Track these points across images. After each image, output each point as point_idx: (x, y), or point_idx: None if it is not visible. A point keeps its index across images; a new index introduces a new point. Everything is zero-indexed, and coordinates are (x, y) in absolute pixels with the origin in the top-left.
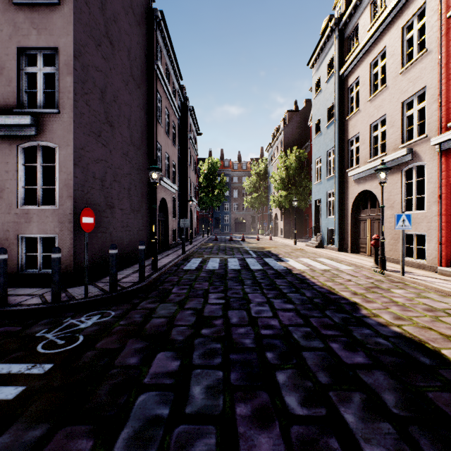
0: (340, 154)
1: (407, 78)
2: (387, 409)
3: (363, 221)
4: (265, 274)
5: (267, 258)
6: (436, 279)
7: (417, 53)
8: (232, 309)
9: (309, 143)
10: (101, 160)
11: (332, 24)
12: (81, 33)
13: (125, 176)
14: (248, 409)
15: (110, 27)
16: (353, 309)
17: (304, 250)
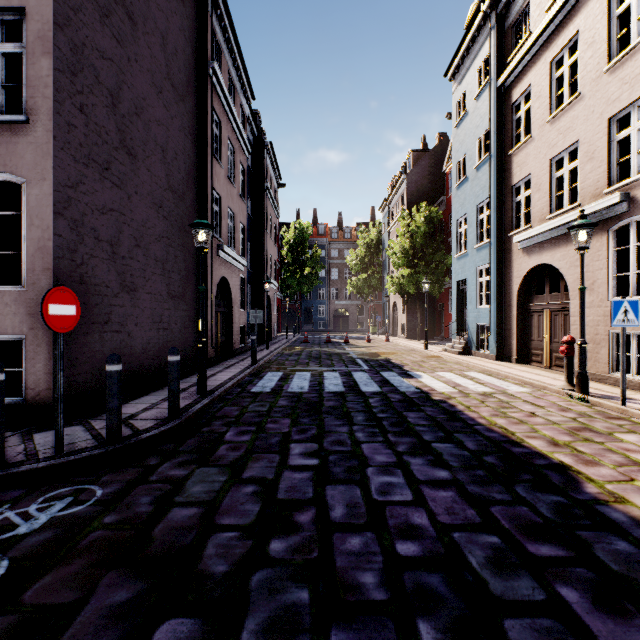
0: (499, 209)
1: (619, 78)
2: None
3: (538, 313)
4: (386, 402)
5: (386, 373)
6: None
7: (637, 35)
8: (332, 482)
9: (444, 197)
10: (111, 210)
11: (487, 7)
12: None
13: (156, 240)
14: None
15: None
16: (566, 480)
17: (442, 358)
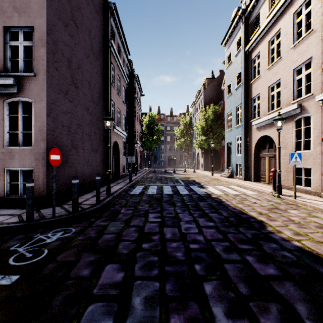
0: (246, 109)
1: (297, 51)
2: (301, 320)
3: (263, 158)
4: (191, 198)
5: (192, 186)
6: (321, 202)
7: (305, 33)
8: (166, 226)
9: (222, 101)
10: (68, 112)
11: (240, 13)
12: (52, 16)
13: (86, 125)
14: (181, 320)
15: (75, 13)
16: (260, 226)
17: (219, 179)
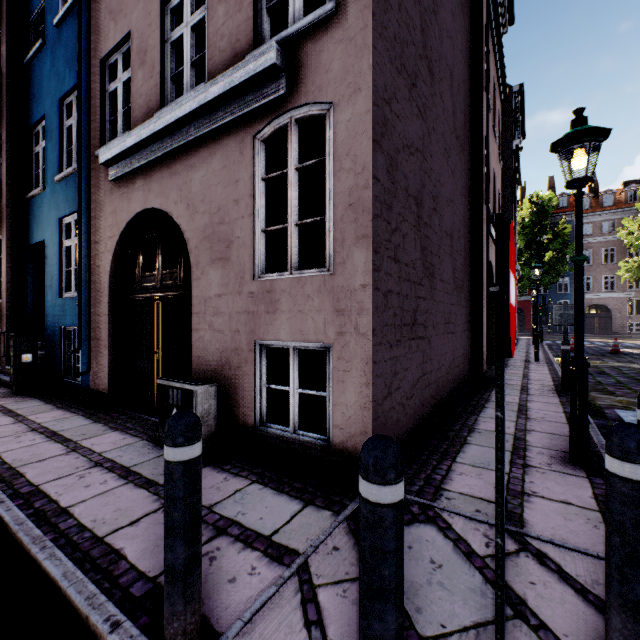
0: None
1: None
2: None
3: None
4: None
5: None
6: None
7: None
8: None
9: None
10: (416, 150)
11: None
12: None
13: (446, 204)
14: None
15: None
16: None
17: None
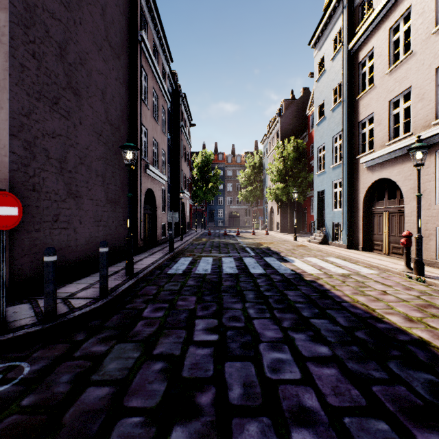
0: (349, 139)
1: None
2: None
3: (379, 214)
4: (270, 282)
5: (268, 258)
6: None
7: None
8: (230, 359)
9: (307, 133)
10: (60, 135)
11: None
12: None
13: (97, 159)
14: None
15: None
16: (430, 357)
17: (307, 247)
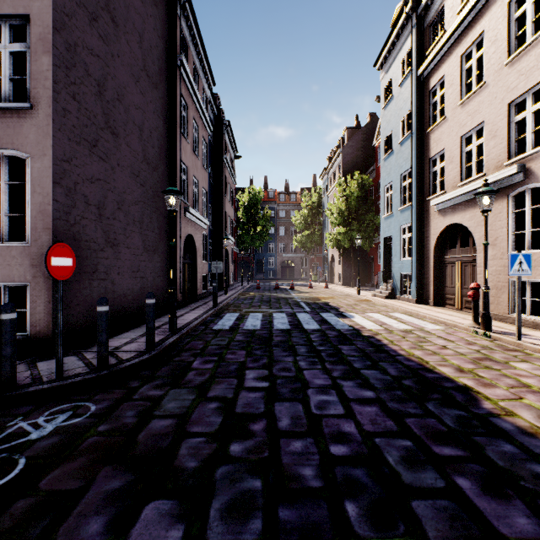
0: (419, 178)
1: (517, 70)
2: None
3: (451, 264)
4: (324, 337)
5: (325, 313)
6: None
7: (531, 35)
8: (280, 400)
9: (374, 167)
10: (98, 179)
11: (409, 9)
12: None
13: (134, 203)
14: None
15: None
16: (468, 399)
17: (371, 302)
